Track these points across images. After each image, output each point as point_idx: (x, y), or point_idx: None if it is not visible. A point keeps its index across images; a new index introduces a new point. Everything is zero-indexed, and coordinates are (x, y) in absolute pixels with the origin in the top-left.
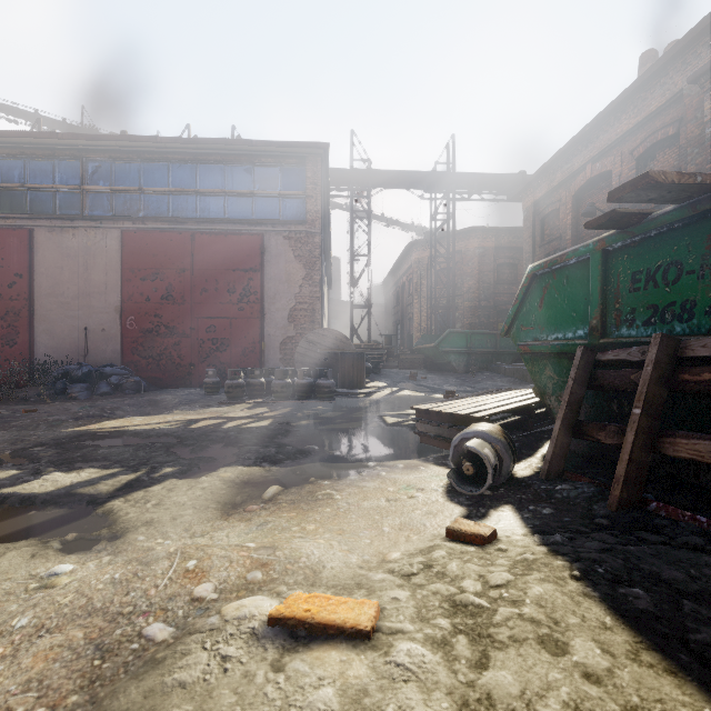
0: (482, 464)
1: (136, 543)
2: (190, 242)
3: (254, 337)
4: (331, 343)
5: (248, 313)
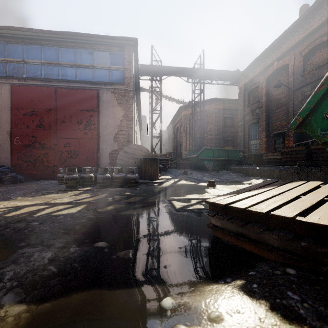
0: None
1: None
2: (54, 93)
3: (93, 149)
4: (138, 153)
5: (89, 136)
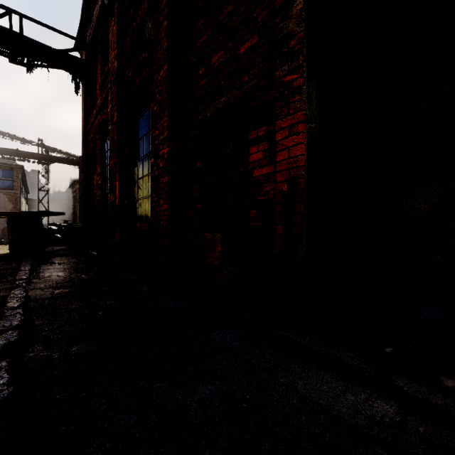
0: None
1: None
2: None
3: None
4: None
5: None
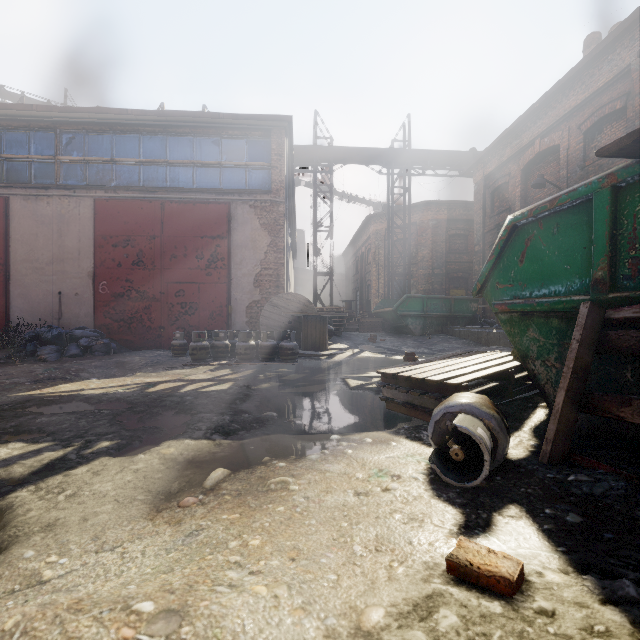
0: (472, 446)
1: (18, 564)
2: (160, 210)
3: (222, 301)
4: (295, 307)
5: (215, 278)
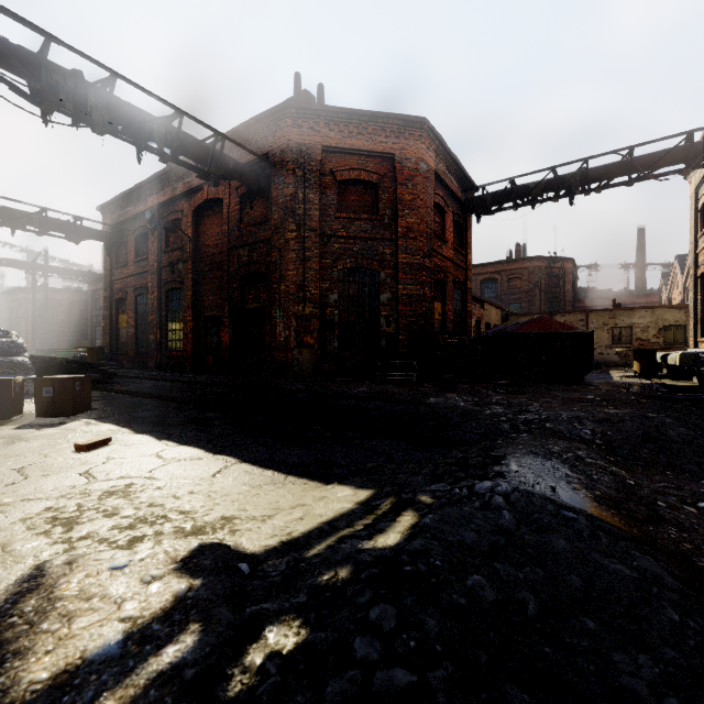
0: None
1: None
2: None
3: None
4: None
5: None
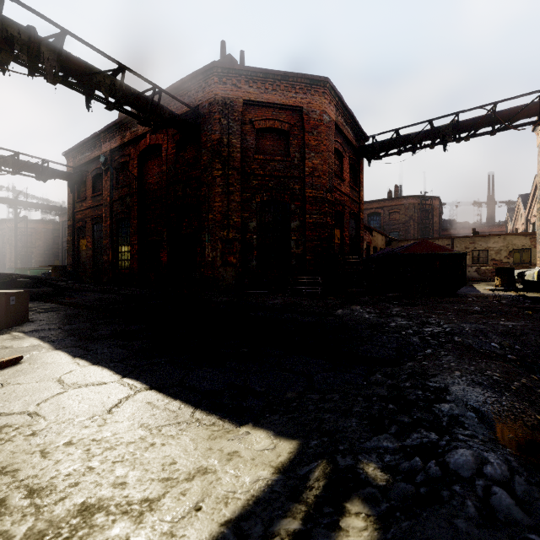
0: None
1: None
2: None
3: None
4: None
5: None
